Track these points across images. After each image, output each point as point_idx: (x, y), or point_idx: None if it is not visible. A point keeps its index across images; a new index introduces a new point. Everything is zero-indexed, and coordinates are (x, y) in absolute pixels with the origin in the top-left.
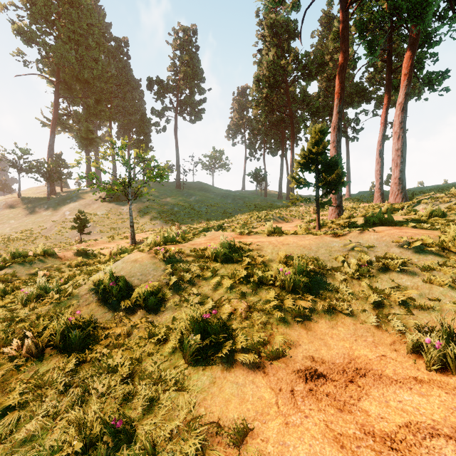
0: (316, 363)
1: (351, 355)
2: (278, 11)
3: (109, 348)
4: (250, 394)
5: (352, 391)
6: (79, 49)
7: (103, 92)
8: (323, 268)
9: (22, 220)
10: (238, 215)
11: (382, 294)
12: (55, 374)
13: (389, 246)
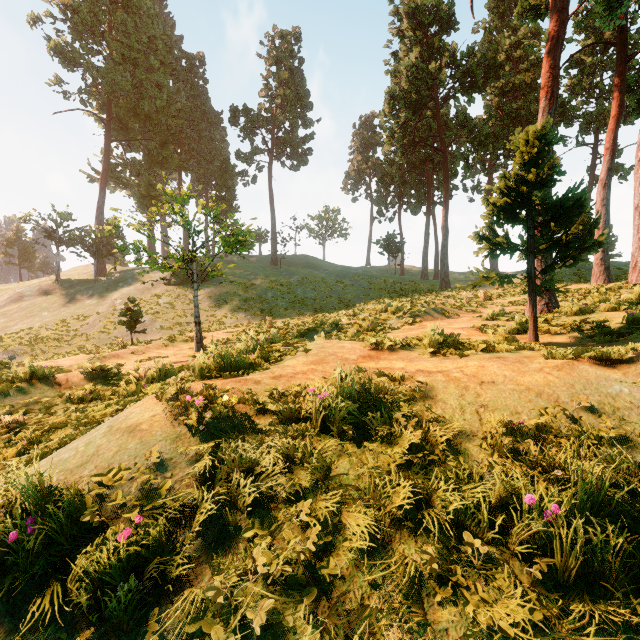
0: None
1: None
2: None
3: None
4: None
5: None
6: (136, 71)
7: (171, 132)
8: (630, 472)
9: (58, 312)
10: (362, 304)
11: None
12: None
13: None
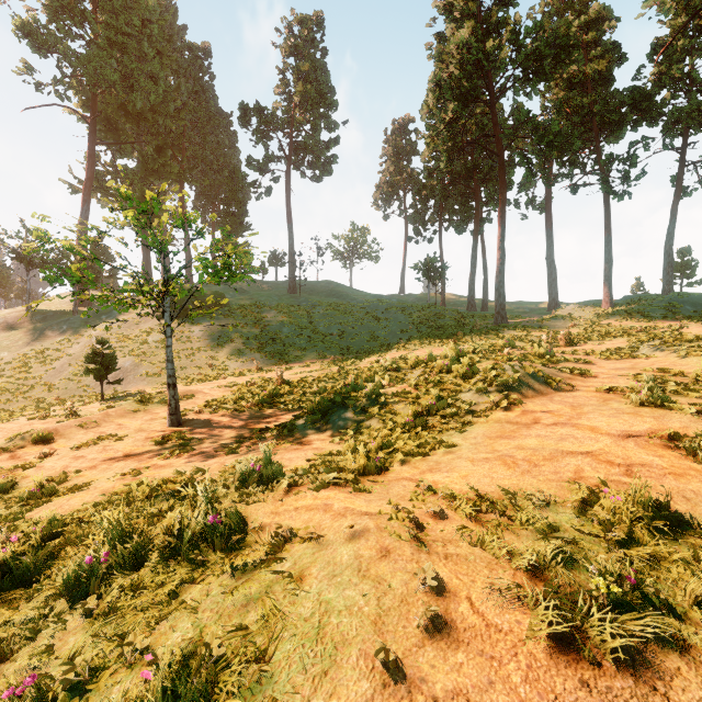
0: None
1: None
2: None
3: None
4: None
5: None
6: (124, 58)
7: (170, 135)
8: None
9: (20, 352)
10: (401, 345)
11: None
12: None
13: None
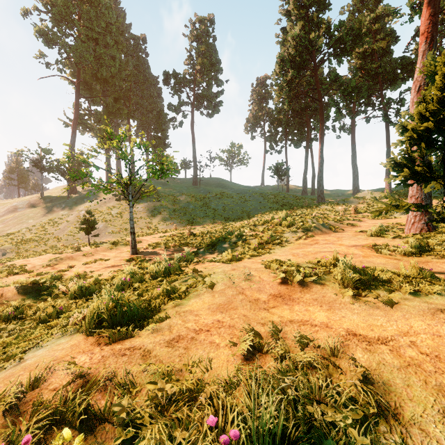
0: None
1: None
2: None
3: None
4: None
5: None
6: (97, 47)
7: (122, 91)
8: None
9: (39, 220)
10: (259, 214)
11: None
12: None
13: None
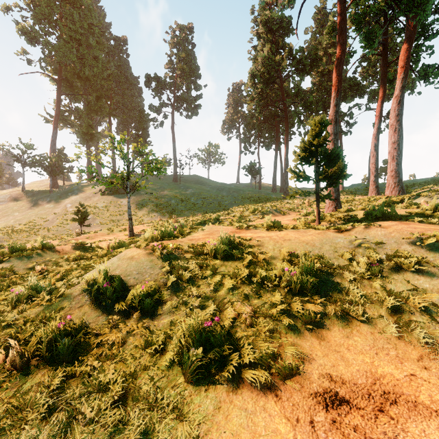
0: (335, 383)
1: (374, 374)
2: (273, 8)
3: (101, 358)
4: (262, 426)
5: (384, 425)
6: (80, 48)
7: (103, 90)
8: (330, 266)
9: (26, 212)
10: (233, 207)
11: (400, 298)
12: (39, 394)
13: (399, 243)
